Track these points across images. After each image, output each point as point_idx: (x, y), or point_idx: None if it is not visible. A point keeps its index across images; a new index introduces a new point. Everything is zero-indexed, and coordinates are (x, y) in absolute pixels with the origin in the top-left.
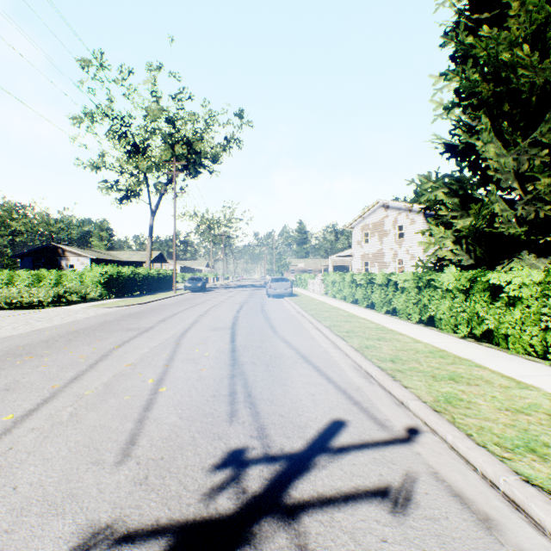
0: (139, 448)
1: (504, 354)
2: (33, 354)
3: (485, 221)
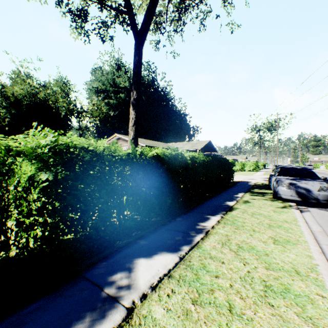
0: None
1: None
2: None
3: None
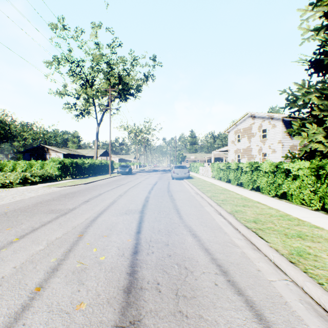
0: None
1: None
2: None
3: None
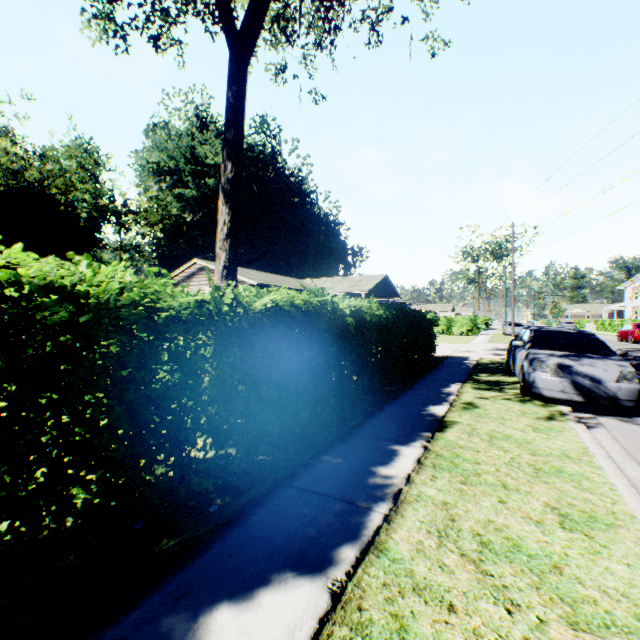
0: None
1: None
2: None
3: None
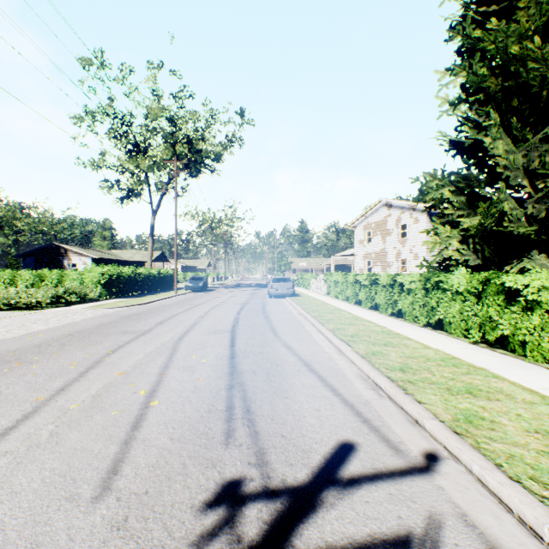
0: (121, 478)
1: (522, 362)
2: (22, 360)
3: (494, 220)
